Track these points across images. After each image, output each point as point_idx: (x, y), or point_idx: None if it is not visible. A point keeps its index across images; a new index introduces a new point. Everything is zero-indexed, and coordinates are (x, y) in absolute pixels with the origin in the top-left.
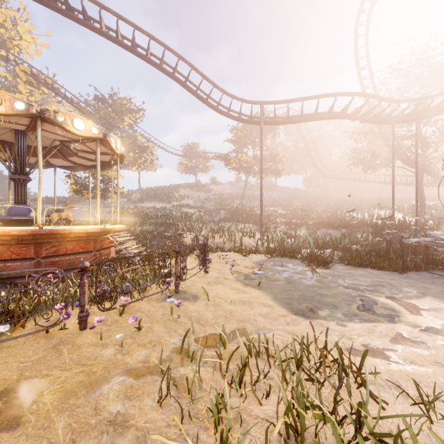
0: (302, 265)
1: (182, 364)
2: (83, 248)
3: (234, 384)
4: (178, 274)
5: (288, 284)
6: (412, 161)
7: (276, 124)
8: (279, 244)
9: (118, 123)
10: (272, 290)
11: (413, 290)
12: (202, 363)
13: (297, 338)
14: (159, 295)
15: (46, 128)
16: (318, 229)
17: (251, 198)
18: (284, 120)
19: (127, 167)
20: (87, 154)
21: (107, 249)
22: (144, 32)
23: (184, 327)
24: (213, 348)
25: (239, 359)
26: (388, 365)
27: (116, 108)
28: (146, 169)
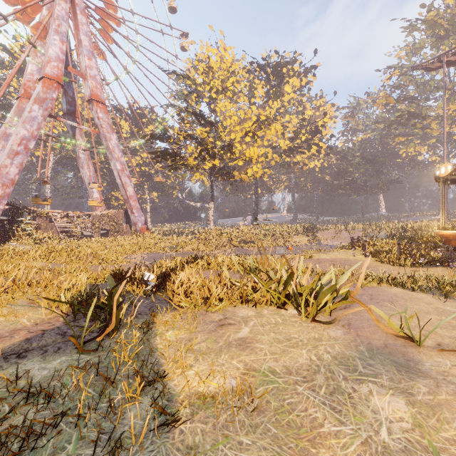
0: None
1: None
2: None
3: None
4: None
5: None
6: None
7: None
8: None
9: None
10: None
11: None
12: None
13: None
14: None
15: None
16: None
17: None
18: None
19: None
20: None
21: None
22: None
23: None
24: None
25: None
26: None
27: None
28: None
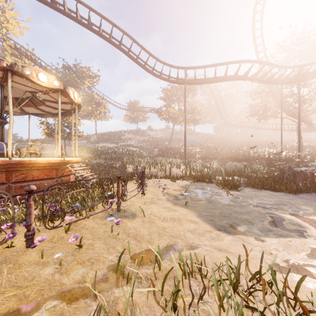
0: (217, 188)
1: (117, 284)
2: (47, 175)
3: (169, 310)
4: (120, 195)
5: (209, 203)
6: (293, 113)
7: (196, 84)
8: (199, 173)
9: (80, 85)
10: (196, 208)
11: (309, 208)
12: (136, 283)
13: (224, 253)
14: (103, 213)
15: (16, 80)
16: (226, 162)
17: (177, 140)
18: (201, 81)
19: (87, 117)
20: (52, 103)
21: (67, 176)
22: (97, 13)
23: (122, 244)
24: (147, 265)
25: (172, 278)
26: (315, 283)
27: (79, 74)
28: (101, 119)
